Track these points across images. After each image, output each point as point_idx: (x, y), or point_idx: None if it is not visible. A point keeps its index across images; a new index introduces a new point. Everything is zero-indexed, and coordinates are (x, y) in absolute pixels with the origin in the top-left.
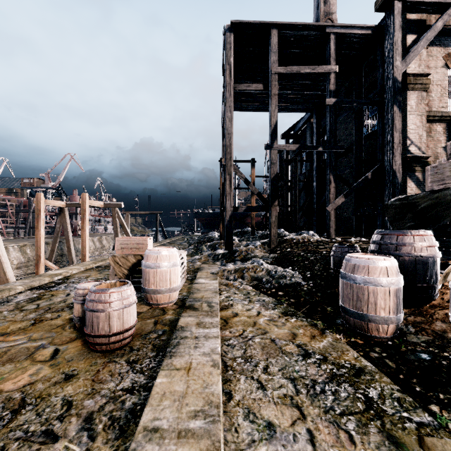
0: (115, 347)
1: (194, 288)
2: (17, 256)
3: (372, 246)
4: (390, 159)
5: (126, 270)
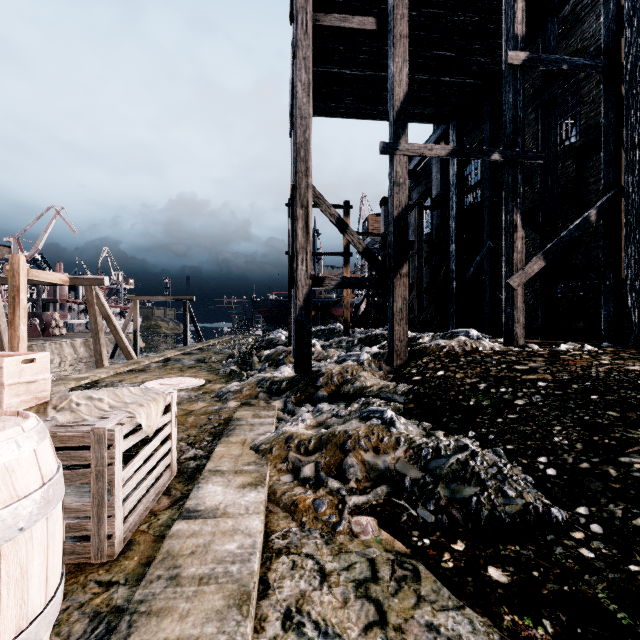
0: None
1: (161, 559)
2: None
3: None
4: None
5: None
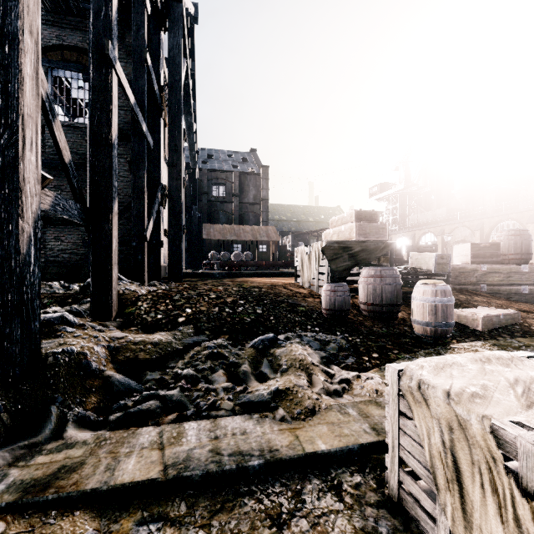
0: None
1: None
2: None
3: (389, 280)
4: (179, 186)
5: None
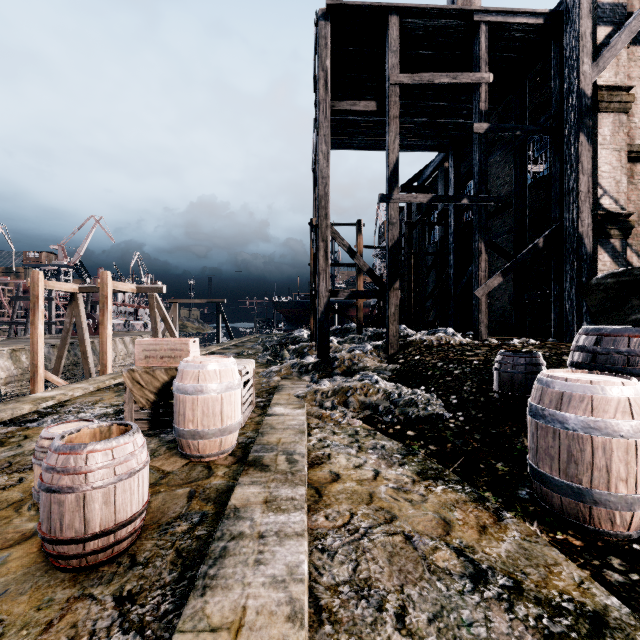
0: (98, 560)
1: (265, 424)
2: (7, 365)
3: (577, 356)
4: (574, 217)
5: (152, 395)
